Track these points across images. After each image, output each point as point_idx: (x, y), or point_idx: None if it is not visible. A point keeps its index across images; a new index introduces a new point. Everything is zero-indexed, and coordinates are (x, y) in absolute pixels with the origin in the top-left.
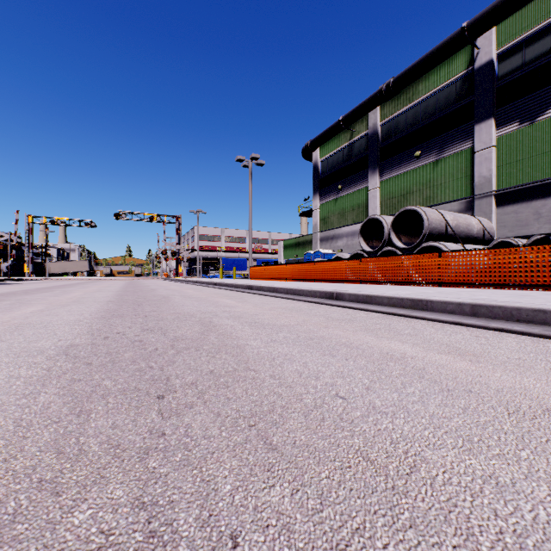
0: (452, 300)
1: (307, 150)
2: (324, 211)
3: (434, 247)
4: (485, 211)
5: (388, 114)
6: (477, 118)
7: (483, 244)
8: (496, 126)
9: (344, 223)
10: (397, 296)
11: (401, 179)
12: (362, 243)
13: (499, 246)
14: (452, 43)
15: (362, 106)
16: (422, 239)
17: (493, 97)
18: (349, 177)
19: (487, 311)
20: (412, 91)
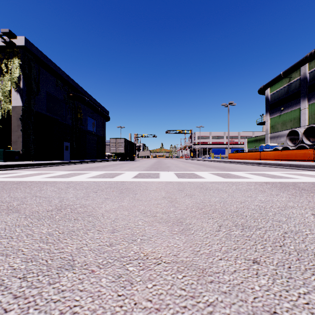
0: (286, 163)
1: (261, 90)
2: (272, 122)
3: None
4: None
5: (313, 67)
6: None
7: None
8: None
9: (285, 128)
10: (275, 163)
11: None
12: (287, 142)
13: None
14: None
15: (294, 66)
16: None
17: None
18: (288, 103)
19: (292, 165)
20: None
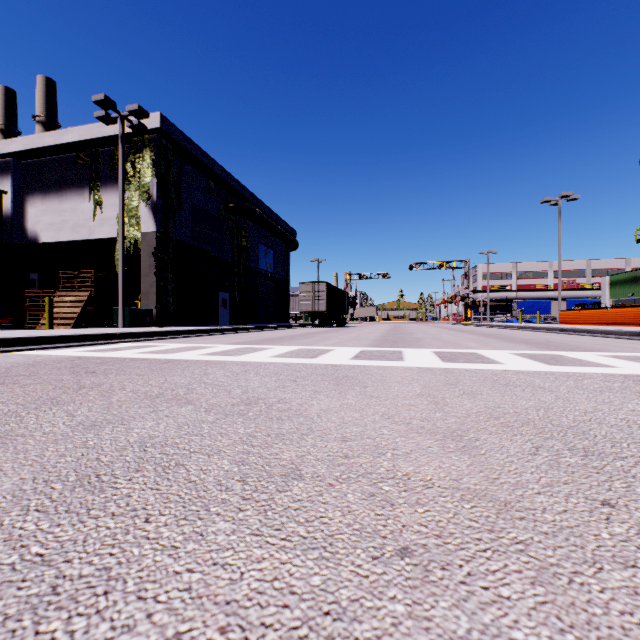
0: None
1: None
2: None
3: None
4: None
5: None
6: None
7: None
8: None
9: None
10: None
11: None
12: None
13: None
14: None
15: None
16: None
17: None
18: None
19: None
20: None
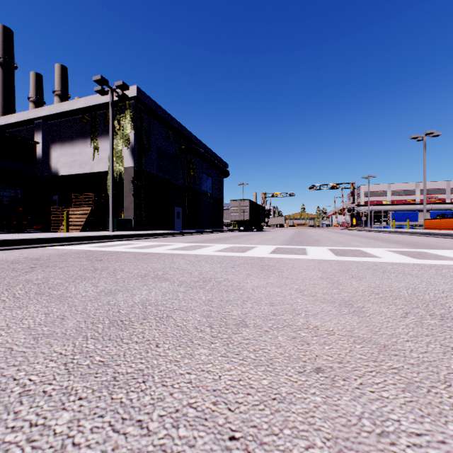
0: None
1: None
2: None
3: None
4: None
5: None
6: None
7: None
8: None
9: None
10: None
11: None
12: None
13: None
14: None
15: None
16: None
17: None
18: None
19: None
20: None
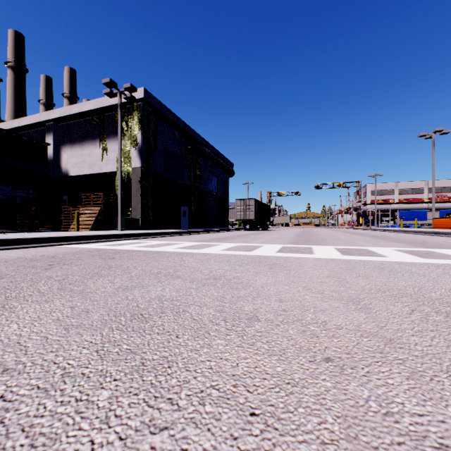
0: None
1: None
2: None
3: None
4: None
5: None
6: None
7: None
8: None
9: None
10: None
11: None
12: None
13: None
14: None
15: None
16: None
17: None
18: None
19: None
20: None
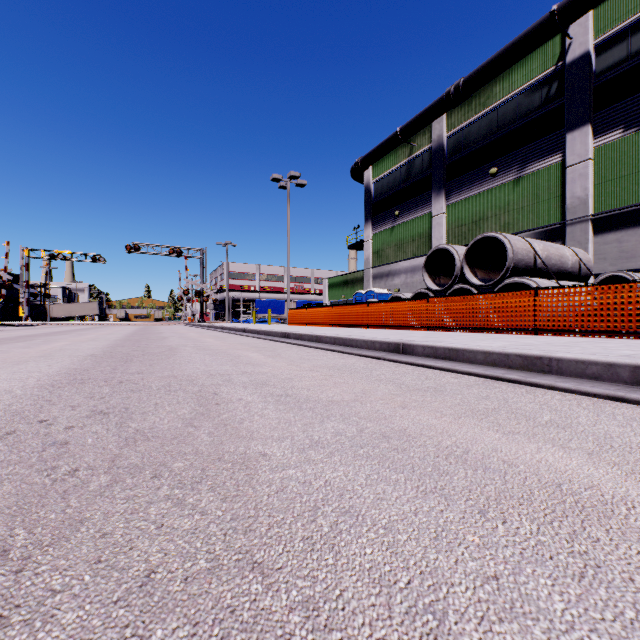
0: (596, 359)
1: (358, 169)
2: (377, 242)
3: (519, 284)
4: (580, 240)
5: (457, 124)
6: (569, 125)
7: (578, 281)
8: (593, 135)
9: (402, 257)
10: (499, 351)
11: (473, 202)
12: (426, 279)
13: (622, 280)
14: (538, 31)
15: (424, 113)
16: (505, 274)
17: (590, 98)
18: (408, 201)
19: None
20: (487, 94)
